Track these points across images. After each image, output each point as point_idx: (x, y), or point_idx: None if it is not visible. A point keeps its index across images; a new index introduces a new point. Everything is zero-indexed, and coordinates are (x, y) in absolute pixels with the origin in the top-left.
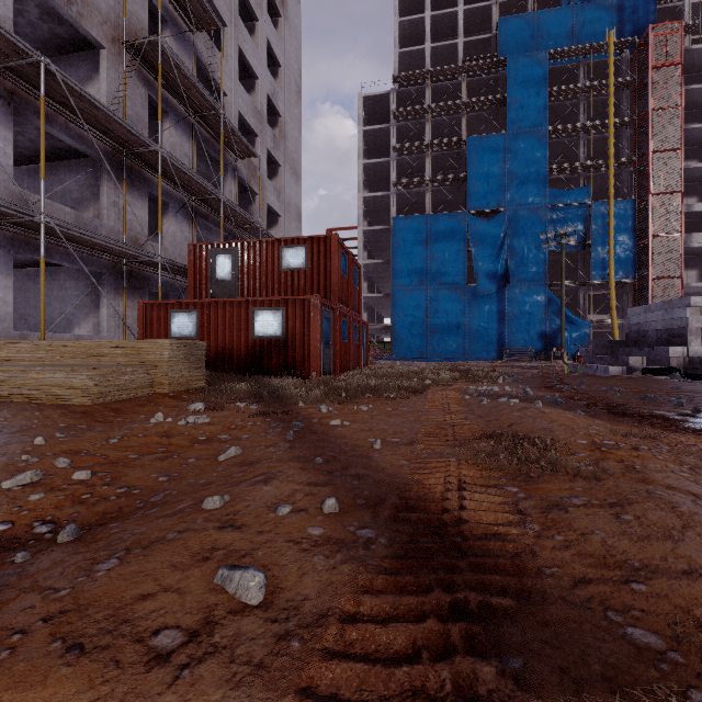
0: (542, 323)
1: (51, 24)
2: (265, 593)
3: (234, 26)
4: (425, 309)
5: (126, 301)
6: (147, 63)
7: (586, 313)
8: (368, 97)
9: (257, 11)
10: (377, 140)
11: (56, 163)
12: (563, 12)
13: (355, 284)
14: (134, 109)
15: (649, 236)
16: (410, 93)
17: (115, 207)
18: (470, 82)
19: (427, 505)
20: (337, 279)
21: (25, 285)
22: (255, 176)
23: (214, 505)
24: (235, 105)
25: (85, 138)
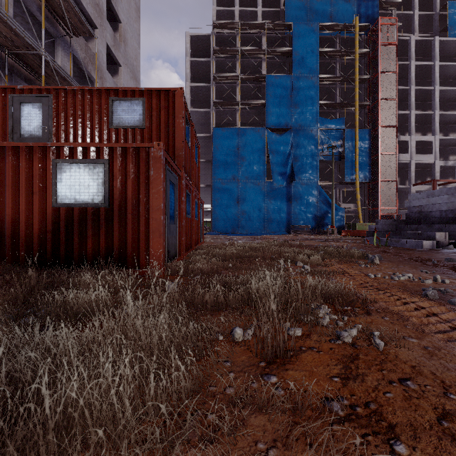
0: (315, 208)
1: None
2: None
3: None
4: (236, 197)
5: None
6: None
7: (340, 202)
8: (193, 36)
9: None
10: (201, 71)
11: None
12: (325, 2)
13: (196, 161)
14: None
15: (379, 153)
16: (225, 39)
17: None
18: (267, 37)
19: None
20: (182, 141)
21: None
22: (93, 62)
23: None
24: None
25: None
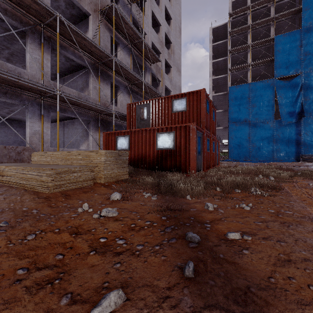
0: None
1: (70, 9)
2: None
3: (149, 1)
4: (247, 134)
5: (100, 133)
6: (109, 19)
7: None
8: (214, 28)
9: None
10: (220, 49)
11: (74, 73)
12: None
13: (213, 119)
14: (104, 42)
15: None
16: (238, 21)
17: (95, 89)
18: (276, 6)
19: None
20: (204, 114)
21: (63, 128)
22: (159, 72)
23: None
24: (150, 39)
25: (82, 57)
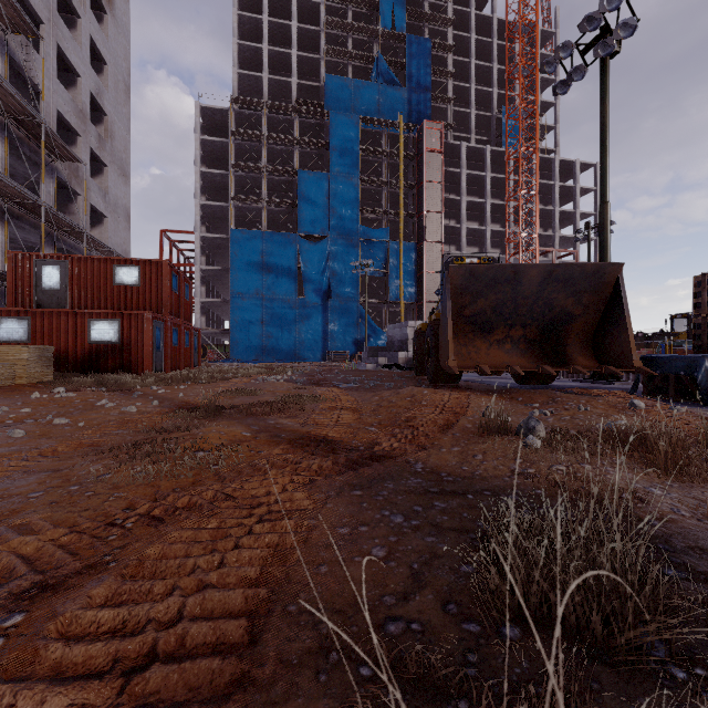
0: (356, 331)
1: None
2: (137, 411)
3: (52, 24)
4: (261, 316)
5: None
6: None
7: (387, 324)
8: (206, 107)
9: (79, 9)
10: (216, 151)
11: None
12: (372, 87)
13: (187, 298)
14: None
15: (424, 271)
16: (248, 116)
17: None
18: (301, 122)
19: (191, 402)
20: (168, 296)
21: None
22: (76, 176)
23: (111, 405)
24: (53, 104)
25: None
